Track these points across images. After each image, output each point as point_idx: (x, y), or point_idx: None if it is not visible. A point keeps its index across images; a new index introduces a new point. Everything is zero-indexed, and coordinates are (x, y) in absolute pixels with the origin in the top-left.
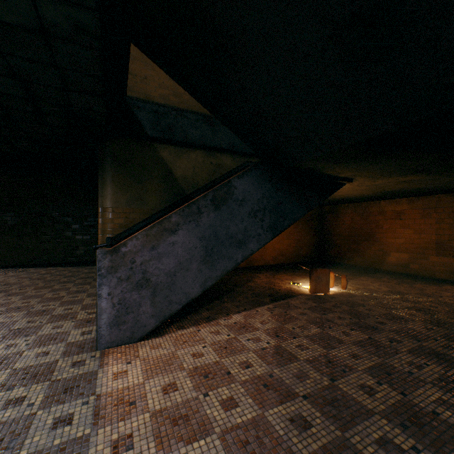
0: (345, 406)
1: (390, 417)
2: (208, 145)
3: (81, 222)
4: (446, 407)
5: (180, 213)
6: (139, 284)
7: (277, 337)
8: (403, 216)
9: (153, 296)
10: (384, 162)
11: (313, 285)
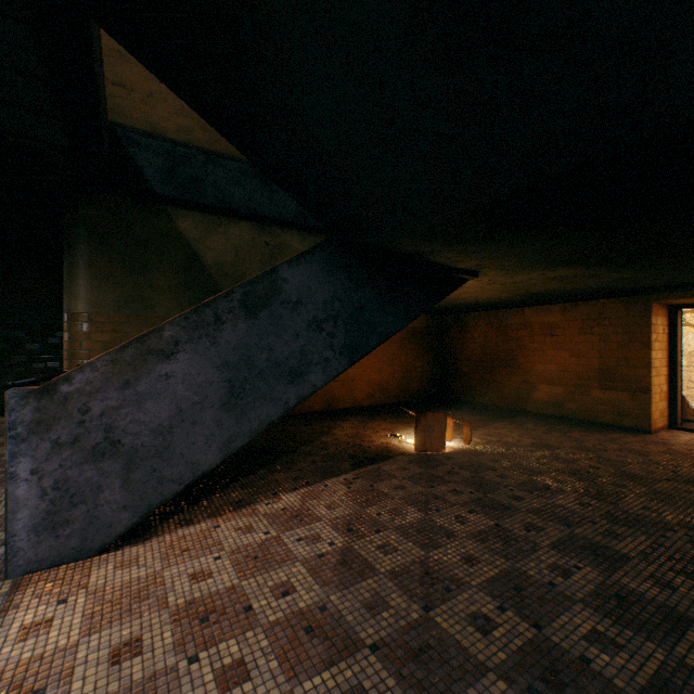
0: (441, 659)
1: (513, 675)
2: (260, 213)
3: (43, 338)
4: (602, 646)
5: (181, 323)
6: (98, 450)
7: (349, 532)
8: (556, 330)
9: (127, 471)
10: (520, 244)
11: (421, 439)
